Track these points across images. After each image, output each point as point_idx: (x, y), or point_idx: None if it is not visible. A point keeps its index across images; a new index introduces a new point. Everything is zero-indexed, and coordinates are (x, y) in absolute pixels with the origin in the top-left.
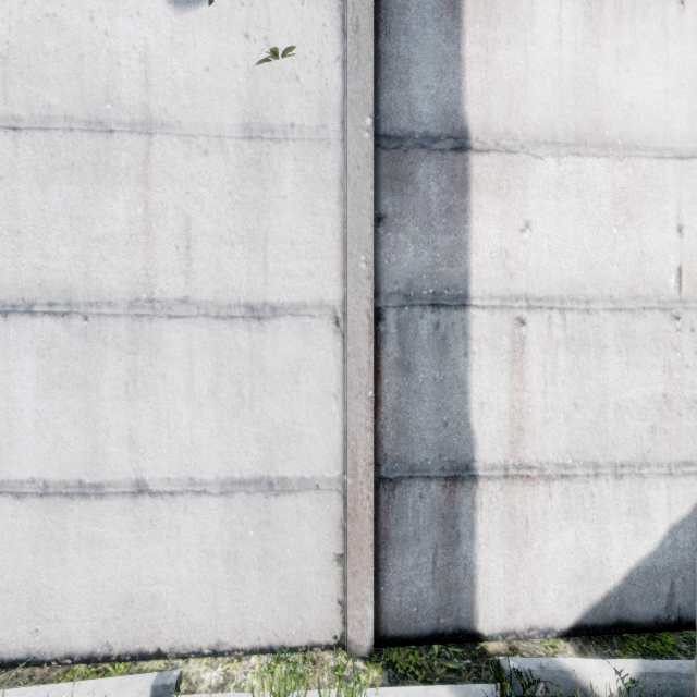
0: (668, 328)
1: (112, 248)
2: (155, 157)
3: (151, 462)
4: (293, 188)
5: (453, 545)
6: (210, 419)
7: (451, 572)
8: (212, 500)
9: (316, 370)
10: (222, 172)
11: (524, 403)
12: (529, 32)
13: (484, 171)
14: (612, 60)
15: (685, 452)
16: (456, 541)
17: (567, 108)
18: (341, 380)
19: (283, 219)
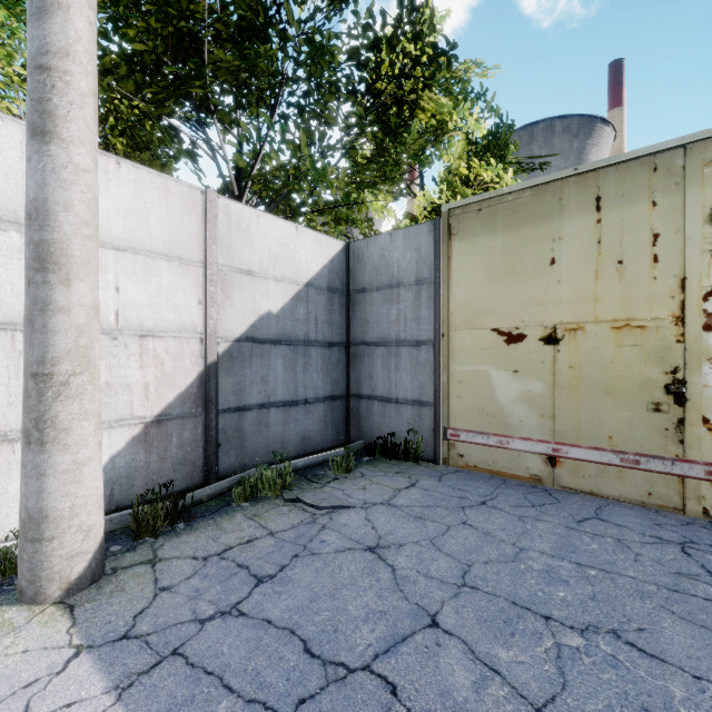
0: (109, 345)
1: None
2: None
3: None
4: None
5: None
6: None
7: None
8: None
9: None
10: None
11: None
12: None
13: None
14: None
15: (121, 414)
16: None
17: None
18: None
19: None
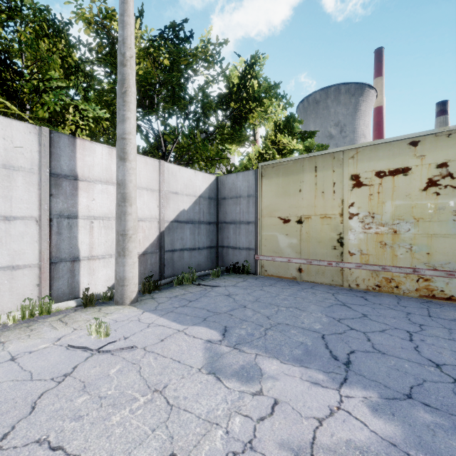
0: None
1: None
2: None
3: None
4: (22, 184)
5: (74, 277)
6: None
7: (73, 284)
8: None
9: (30, 235)
10: None
11: (93, 241)
12: (95, 154)
13: (82, 186)
14: (115, 164)
15: None
16: (75, 276)
17: (104, 173)
18: (39, 237)
19: (18, 192)
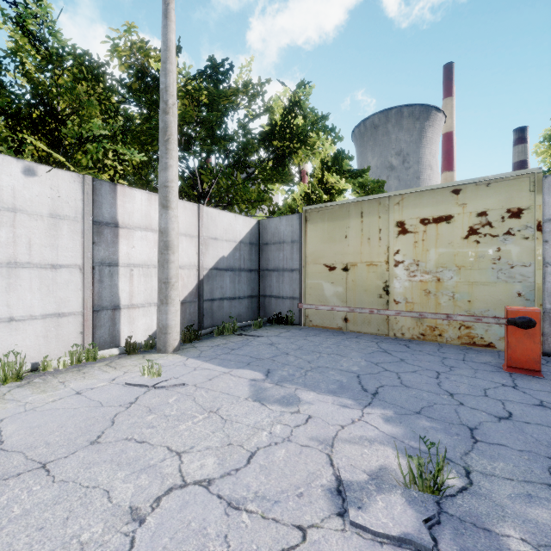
0: None
1: (0, 246)
2: (17, 219)
3: (16, 311)
4: (67, 233)
5: (115, 326)
6: (38, 297)
7: (114, 332)
8: (39, 320)
9: (74, 283)
10: (43, 226)
11: (133, 290)
12: (134, 200)
13: (123, 233)
14: (154, 210)
15: None
16: (115, 325)
17: (144, 220)
18: (82, 285)
19: (64, 241)
